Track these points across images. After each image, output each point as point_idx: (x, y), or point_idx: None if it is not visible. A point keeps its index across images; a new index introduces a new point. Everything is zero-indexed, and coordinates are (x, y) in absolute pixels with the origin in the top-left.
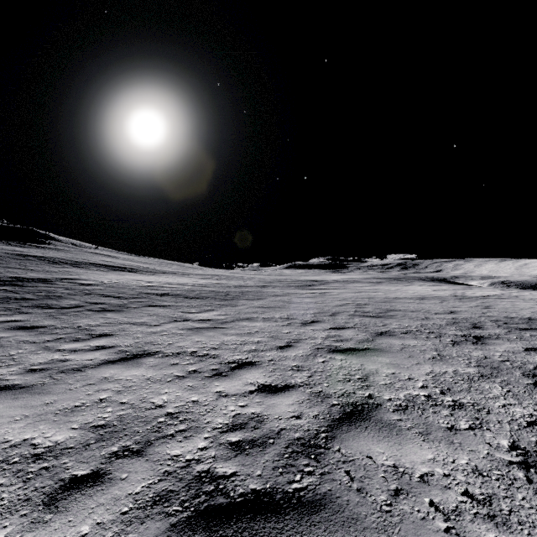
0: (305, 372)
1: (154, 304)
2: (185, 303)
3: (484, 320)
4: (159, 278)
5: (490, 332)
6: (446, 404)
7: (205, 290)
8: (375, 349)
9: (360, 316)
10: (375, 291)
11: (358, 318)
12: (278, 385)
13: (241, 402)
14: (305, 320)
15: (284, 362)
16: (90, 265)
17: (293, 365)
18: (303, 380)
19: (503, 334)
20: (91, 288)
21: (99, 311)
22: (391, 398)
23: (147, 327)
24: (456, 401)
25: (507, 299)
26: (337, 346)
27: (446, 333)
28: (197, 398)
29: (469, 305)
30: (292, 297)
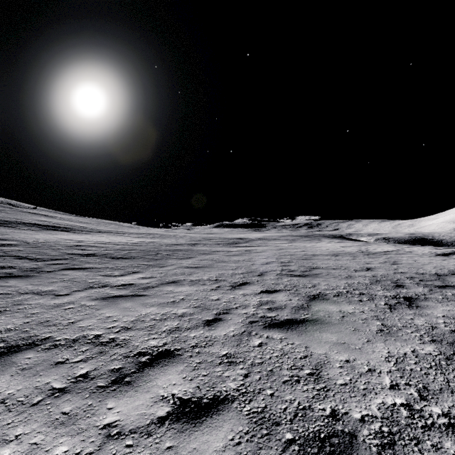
0: (240, 368)
1: (74, 267)
2: (110, 264)
3: (401, 277)
4: (92, 237)
5: (415, 292)
6: (441, 424)
7: (136, 249)
8: (314, 320)
9: (288, 276)
10: (294, 248)
11: (286, 278)
12: (202, 399)
13: (139, 452)
14: (235, 281)
15: (211, 348)
16: (21, 224)
17: (223, 353)
18: (237, 384)
19: (428, 293)
20: (9, 249)
21: (1, 278)
22: (364, 417)
23: (52, 298)
24: (449, 414)
25: (404, 254)
26: (272, 317)
27: (376, 294)
28: (66, 447)
29: (379, 261)
30: (220, 255)
